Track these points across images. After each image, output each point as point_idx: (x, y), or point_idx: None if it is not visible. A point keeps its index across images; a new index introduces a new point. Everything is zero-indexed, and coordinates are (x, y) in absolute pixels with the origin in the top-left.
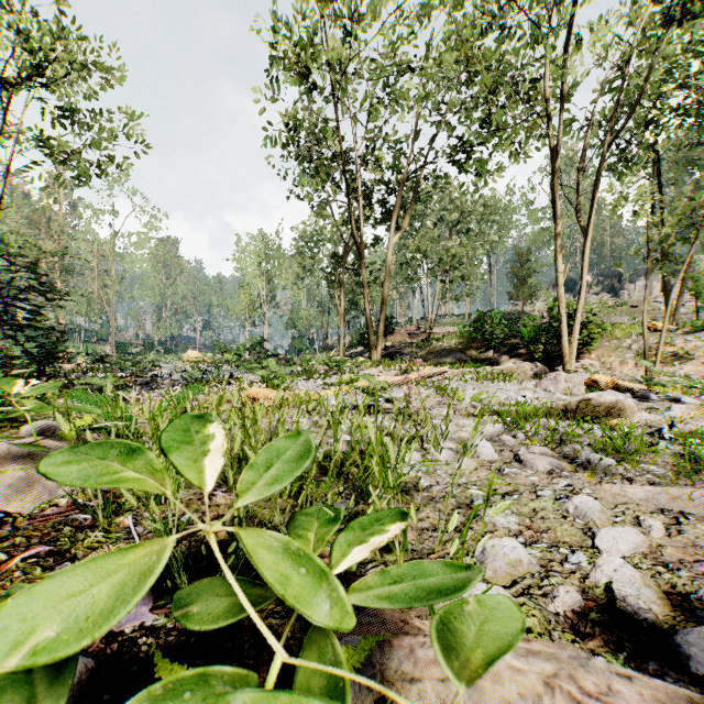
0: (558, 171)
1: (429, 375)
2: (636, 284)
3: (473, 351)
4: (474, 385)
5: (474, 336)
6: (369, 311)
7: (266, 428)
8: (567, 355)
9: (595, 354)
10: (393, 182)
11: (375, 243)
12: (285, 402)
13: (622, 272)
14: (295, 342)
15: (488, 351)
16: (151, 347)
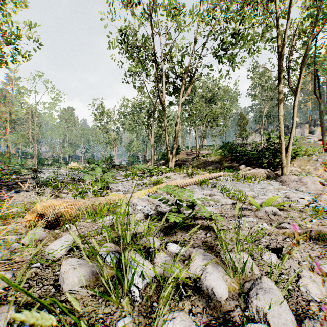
0: (282, 53)
1: (209, 178)
2: (296, 130)
3: (224, 162)
4: (240, 185)
5: (223, 154)
6: (167, 140)
7: (1, 291)
8: (284, 165)
9: (296, 164)
10: (180, 72)
11: (170, 105)
12: (77, 218)
13: (288, 124)
14: (130, 158)
15: (233, 162)
16: (57, 160)
